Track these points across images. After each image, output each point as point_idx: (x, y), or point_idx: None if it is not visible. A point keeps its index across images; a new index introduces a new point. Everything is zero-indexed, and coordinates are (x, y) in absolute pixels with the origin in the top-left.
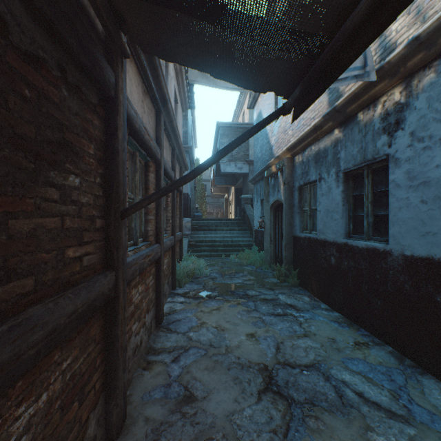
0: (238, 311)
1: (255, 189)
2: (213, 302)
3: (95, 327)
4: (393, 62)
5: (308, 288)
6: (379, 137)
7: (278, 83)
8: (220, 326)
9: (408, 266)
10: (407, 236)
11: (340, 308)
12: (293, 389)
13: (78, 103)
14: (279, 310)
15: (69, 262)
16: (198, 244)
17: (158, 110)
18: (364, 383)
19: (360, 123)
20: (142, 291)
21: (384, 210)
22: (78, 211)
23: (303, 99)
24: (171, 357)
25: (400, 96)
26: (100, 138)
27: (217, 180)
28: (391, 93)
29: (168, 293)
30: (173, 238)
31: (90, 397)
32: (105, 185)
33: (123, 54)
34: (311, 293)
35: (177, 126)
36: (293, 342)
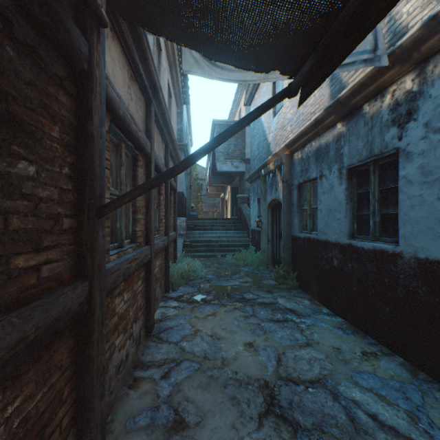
0: (235, 317)
1: (252, 188)
2: (209, 307)
3: (61, 351)
4: (405, 46)
5: (308, 291)
6: (387, 130)
7: (284, 55)
8: (215, 335)
9: (421, 270)
10: (421, 237)
11: (343, 313)
12: (298, 411)
13: (33, 69)
14: (278, 315)
15: (18, 274)
16: (193, 245)
17: (148, 100)
18: (377, 402)
19: (365, 116)
20: (129, 299)
21: (392, 209)
22: (34, 208)
23: (314, 75)
24: (161, 373)
25: (412, 84)
26: (68, 120)
27: (213, 179)
28: (402, 81)
29: (160, 297)
30: (166, 238)
31: (53, 439)
32: (76, 177)
33: (99, 21)
34: (311, 296)
35: (170, 119)
36: (296, 353)
